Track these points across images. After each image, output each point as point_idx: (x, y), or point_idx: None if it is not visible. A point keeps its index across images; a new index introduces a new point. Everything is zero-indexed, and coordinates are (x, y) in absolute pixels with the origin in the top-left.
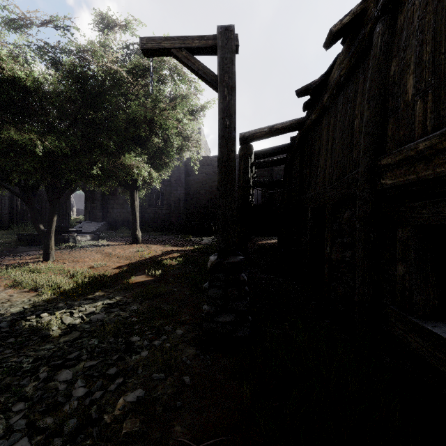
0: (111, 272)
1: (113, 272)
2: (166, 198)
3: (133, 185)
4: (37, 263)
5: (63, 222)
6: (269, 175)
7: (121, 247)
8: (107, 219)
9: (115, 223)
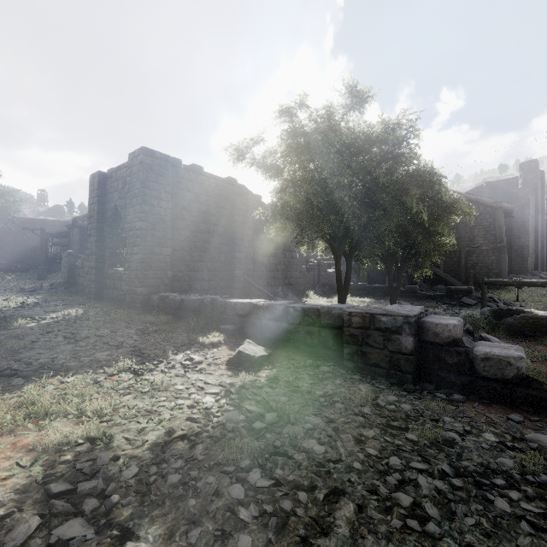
0: None
1: None
2: None
3: None
4: None
5: None
6: None
7: None
8: None
9: None
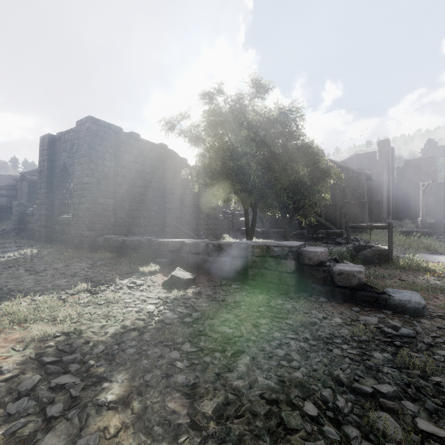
0: None
1: None
2: None
3: None
4: None
5: None
6: None
7: None
8: None
9: None
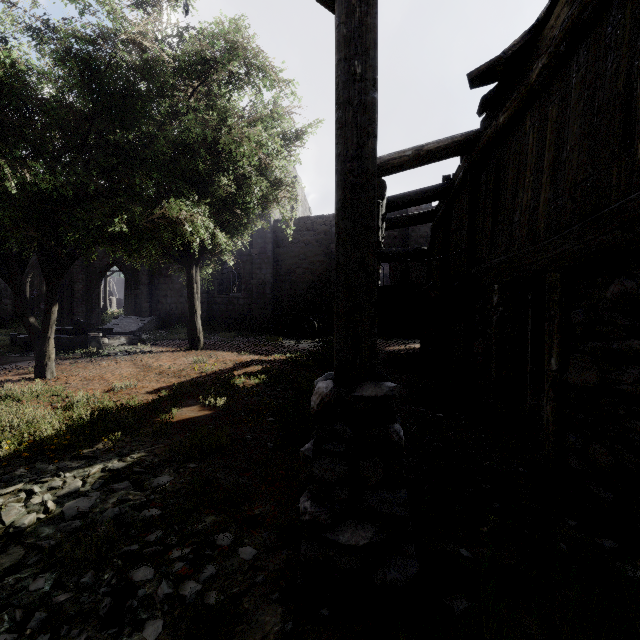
0: (141, 400)
1: (145, 399)
2: (244, 280)
3: (190, 257)
4: (23, 381)
5: (91, 317)
6: (402, 244)
7: (170, 356)
8: (157, 313)
9: (169, 318)
